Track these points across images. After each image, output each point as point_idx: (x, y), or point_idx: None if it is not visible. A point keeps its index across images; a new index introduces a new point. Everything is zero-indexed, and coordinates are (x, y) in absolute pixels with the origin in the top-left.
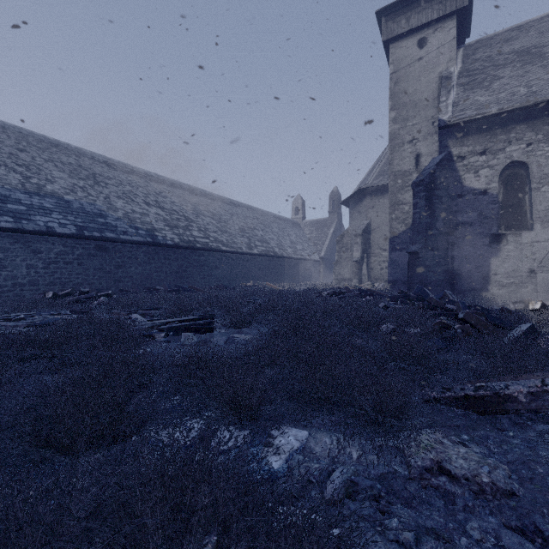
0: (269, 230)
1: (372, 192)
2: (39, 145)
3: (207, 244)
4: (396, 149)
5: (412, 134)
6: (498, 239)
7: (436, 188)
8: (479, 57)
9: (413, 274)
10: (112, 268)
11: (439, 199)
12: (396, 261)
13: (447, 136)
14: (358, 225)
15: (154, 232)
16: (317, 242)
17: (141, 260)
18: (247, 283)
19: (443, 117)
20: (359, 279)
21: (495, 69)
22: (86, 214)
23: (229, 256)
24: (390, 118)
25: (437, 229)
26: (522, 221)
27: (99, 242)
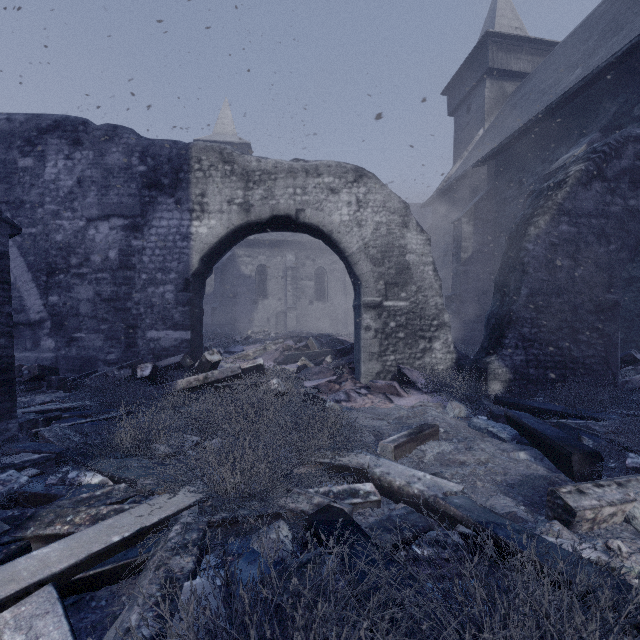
0: None
1: None
2: None
3: None
4: None
5: None
6: (256, 302)
7: (226, 272)
8: None
9: (214, 320)
10: None
11: (228, 278)
12: (208, 311)
13: None
14: None
15: None
16: None
17: None
18: None
19: None
20: None
21: None
22: None
23: None
24: None
25: (227, 295)
26: (266, 294)
27: None
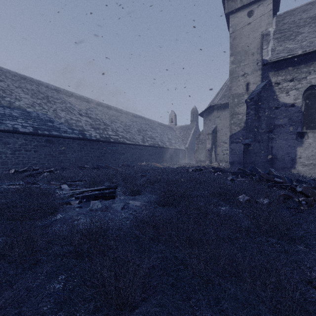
0: (155, 131)
1: (218, 108)
2: (13, 78)
3: (117, 139)
4: (234, 80)
5: (244, 70)
6: (302, 135)
7: (261, 103)
8: (286, 22)
9: (247, 158)
10: (57, 154)
11: (263, 110)
12: (234, 149)
13: (268, 70)
14: (209, 128)
15: (84, 132)
16: (184, 138)
17: (75, 149)
18: (142, 163)
19: (266, 57)
20: (210, 160)
21: (298, 28)
22: (40, 120)
23: (131, 147)
24: (230, 61)
25: (262, 129)
26: None
27: (48, 137)
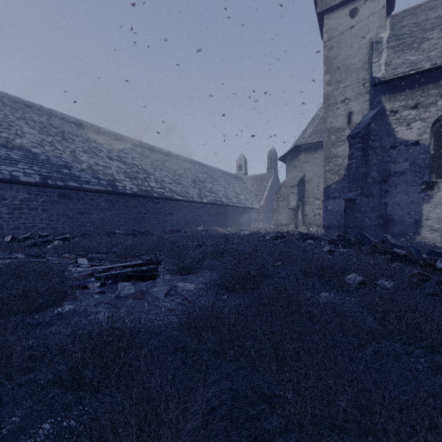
0: (217, 183)
1: (306, 149)
2: (13, 105)
3: (162, 193)
4: (330, 108)
5: (344, 94)
6: (430, 187)
7: (370, 140)
8: (406, 24)
9: (350, 220)
10: (75, 214)
11: (374, 150)
12: (330, 208)
13: (380, 93)
14: (294, 177)
15: (115, 183)
16: (258, 193)
17: (102, 207)
18: (198, 228)
19: (377, 74)
20: (295, 224)
21: (423, 33)
22: (51, 165)
23: (182, 205)
24: (325, 81)
25: (371, 178)
26: None
27: (63, 190)
